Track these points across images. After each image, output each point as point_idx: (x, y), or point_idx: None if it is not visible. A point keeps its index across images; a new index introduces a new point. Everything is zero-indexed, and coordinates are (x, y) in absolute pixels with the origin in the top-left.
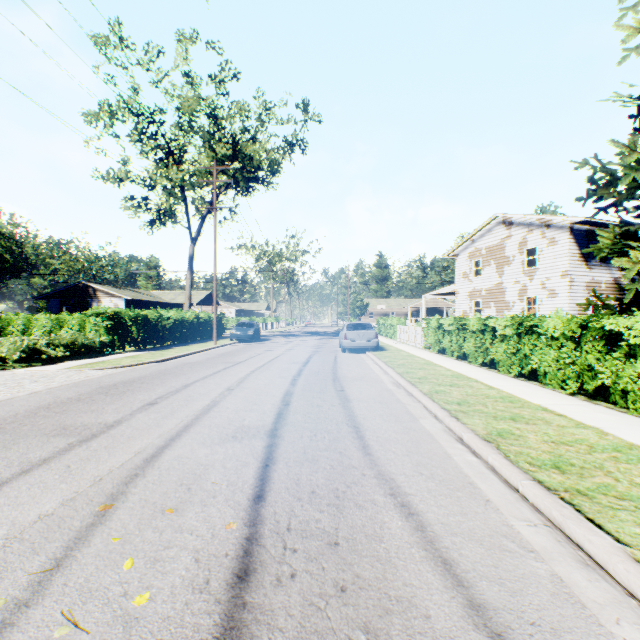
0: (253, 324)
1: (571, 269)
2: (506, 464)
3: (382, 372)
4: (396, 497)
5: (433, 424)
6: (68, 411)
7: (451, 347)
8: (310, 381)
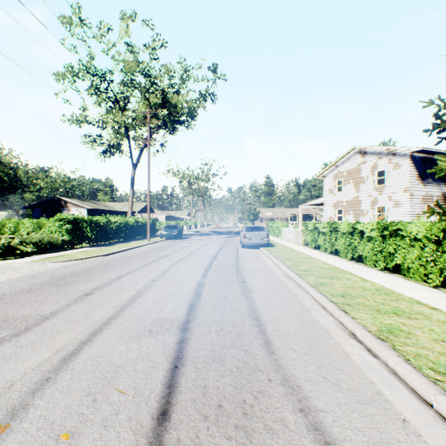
0: (177, 226)
1: (411, 186)
2: (410, 371)
3: (274, 265)
4: (306, 415)
5: (324, 316)
6: (16, 302)
7: (325, 244)
8: (218, 273)
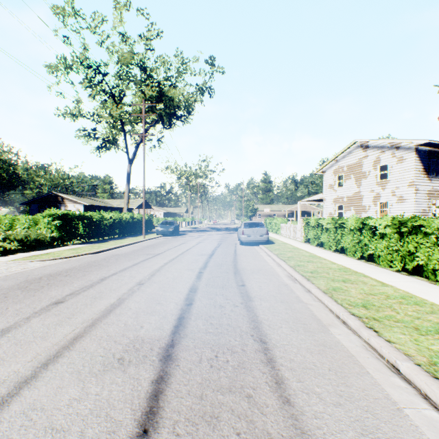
0: (173, 223)
1: (416, 180)
2: None
3: (275, 264)
4: None
5: (348, 336)
6: None
7: (329, 242)
8: (214, 274)
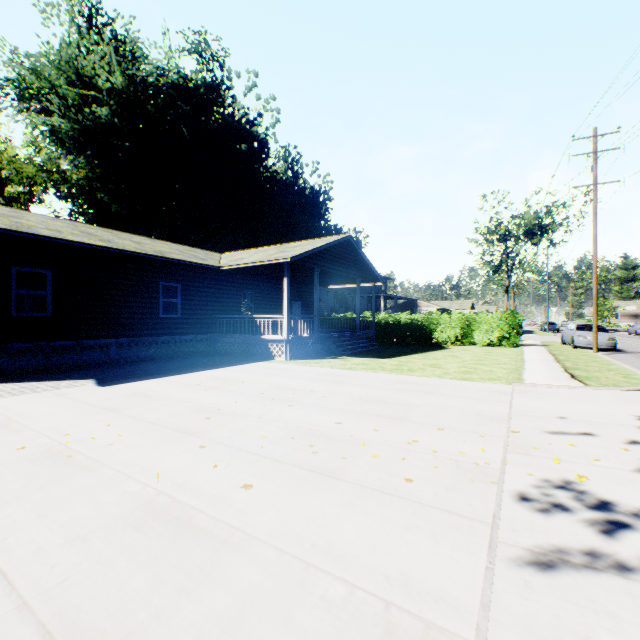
0: (554, 323)
1: None
2: None
3: None
4: None
5: None
6: None
7: None
8: None
